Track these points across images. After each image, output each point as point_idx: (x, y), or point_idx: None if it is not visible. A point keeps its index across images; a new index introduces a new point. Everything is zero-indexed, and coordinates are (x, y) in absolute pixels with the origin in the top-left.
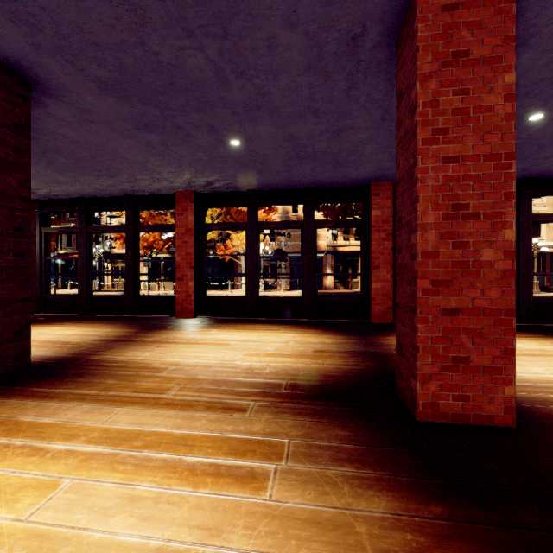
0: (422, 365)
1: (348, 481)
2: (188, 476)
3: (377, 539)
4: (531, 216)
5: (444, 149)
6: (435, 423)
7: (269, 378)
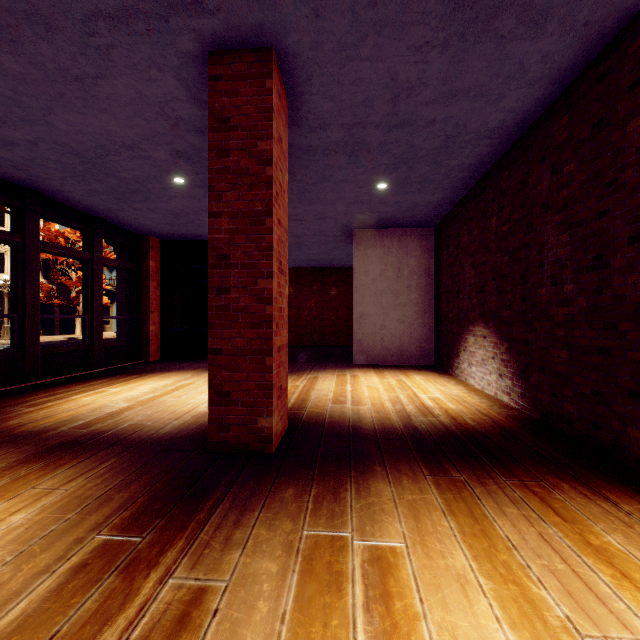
0: (274, 401)
1: (364, 497)
2: (401, 635)
3: (414, 492)
4: (103, 258)
5: (278, 211)
6: (279, 447)
7: (49, 564)
